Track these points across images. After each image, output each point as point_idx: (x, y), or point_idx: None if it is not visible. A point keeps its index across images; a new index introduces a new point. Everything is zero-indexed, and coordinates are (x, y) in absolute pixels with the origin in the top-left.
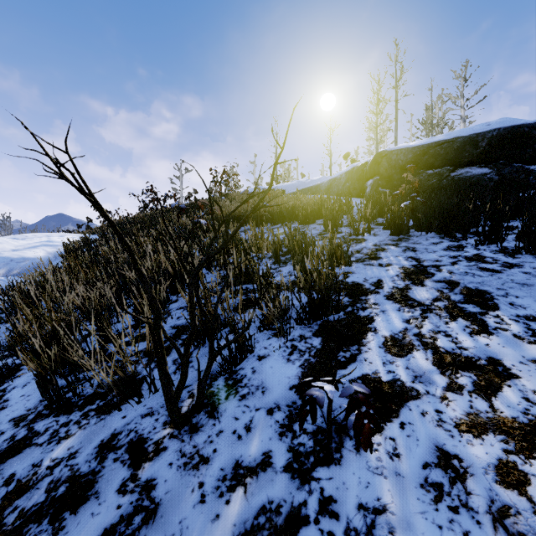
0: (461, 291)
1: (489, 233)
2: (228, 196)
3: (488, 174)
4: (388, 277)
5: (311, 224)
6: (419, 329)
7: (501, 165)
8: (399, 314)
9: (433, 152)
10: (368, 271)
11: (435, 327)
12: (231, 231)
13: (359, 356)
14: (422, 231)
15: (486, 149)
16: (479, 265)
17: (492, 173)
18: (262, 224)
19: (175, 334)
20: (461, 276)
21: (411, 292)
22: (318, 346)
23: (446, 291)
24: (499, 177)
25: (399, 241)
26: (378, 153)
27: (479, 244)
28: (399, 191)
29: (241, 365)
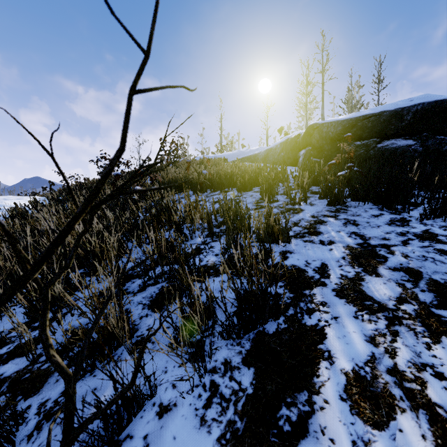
0: (429, 287)
1: (436, 206)
2: (175, 163)
3: (413, 146)
4: (333, 260)
5: (248, 191)
6: (392, 358)
7: (424, 137)
8: (358, 325)
9: (361, 124)
10: (310, 251)
11: (414, 354)
12: (165, 200)
13: (312, 420)
14: (358, 201)
15: (410, 122)
16: (435, 245)
17: (417, 145)
18: (202, 190)
19: (65, 345)
20: (421, 262)
21: (366, 286)
22: (249, 388)
23: (410, 286)
24: (423, 148)
25: (337, 212)
26: (311, 126)
27: (424, 218)
28: (335, 160)
29: (130, 427)
